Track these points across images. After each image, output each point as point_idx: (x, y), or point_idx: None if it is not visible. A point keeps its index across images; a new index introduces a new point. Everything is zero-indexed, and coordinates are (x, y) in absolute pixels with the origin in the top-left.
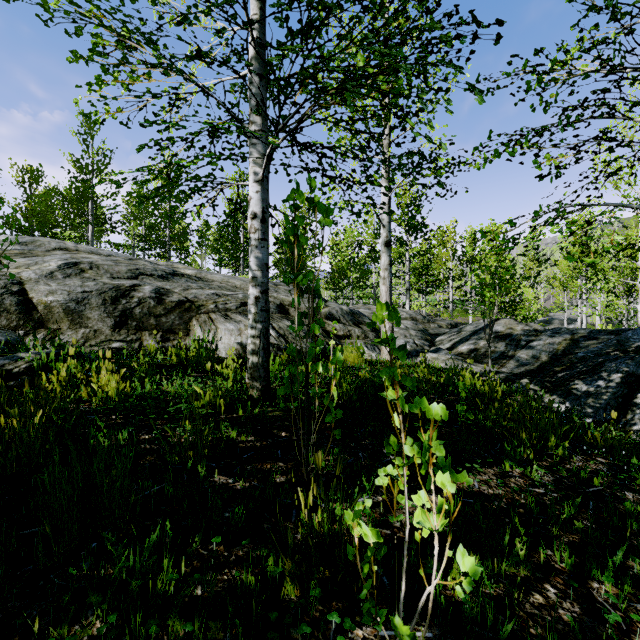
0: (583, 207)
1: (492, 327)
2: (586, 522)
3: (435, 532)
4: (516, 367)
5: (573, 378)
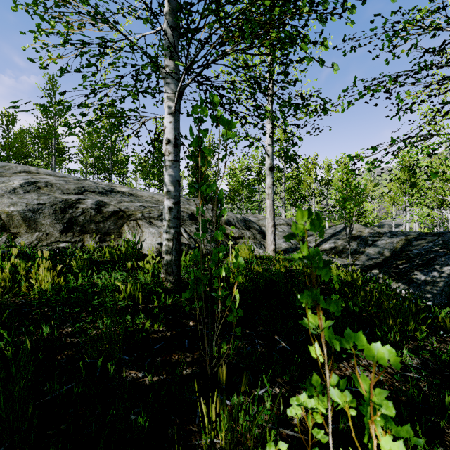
0: (433, 135)
1: (351, 231)
2: None
3: None
4: (366, 260)
5: (412, 269)
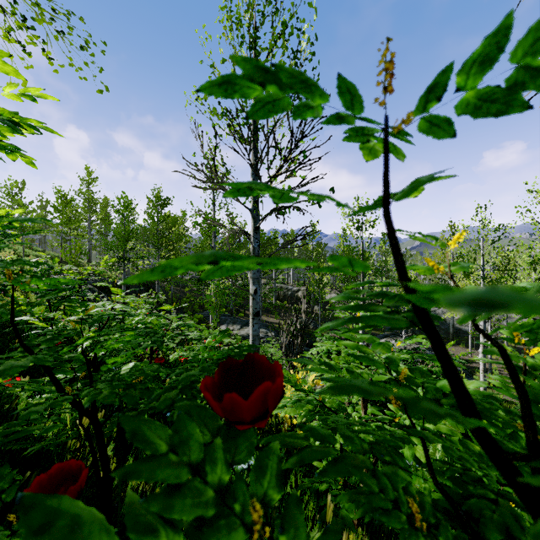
0: None
1: None
2: None
3: None
4: None
5: None
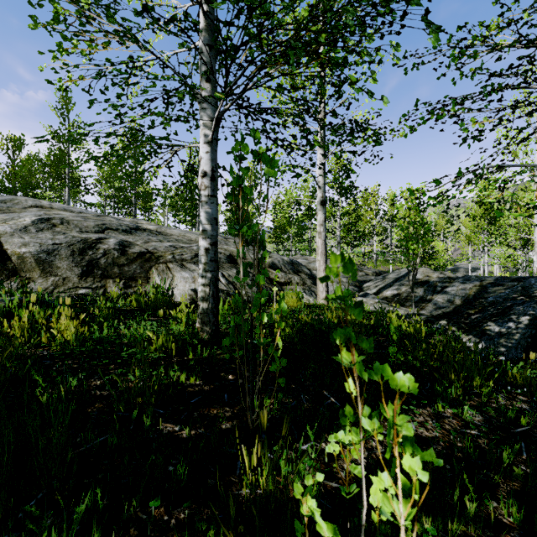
0: (503, 167)
1: (415, 275)
2: (523, 466)
3: (401, 524)
4: (434, 310)
5: (486, 320)
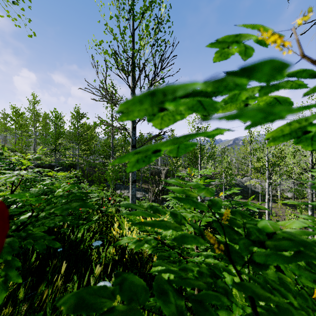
0: None
1: None
2: None
3: None
4: None
5: None
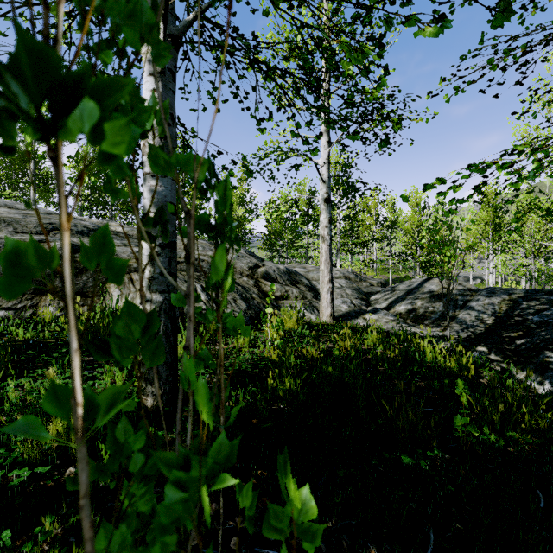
0: None
1: (451, 290)
2: None
3: None
4: (461, 330)
5: (540, 348)
